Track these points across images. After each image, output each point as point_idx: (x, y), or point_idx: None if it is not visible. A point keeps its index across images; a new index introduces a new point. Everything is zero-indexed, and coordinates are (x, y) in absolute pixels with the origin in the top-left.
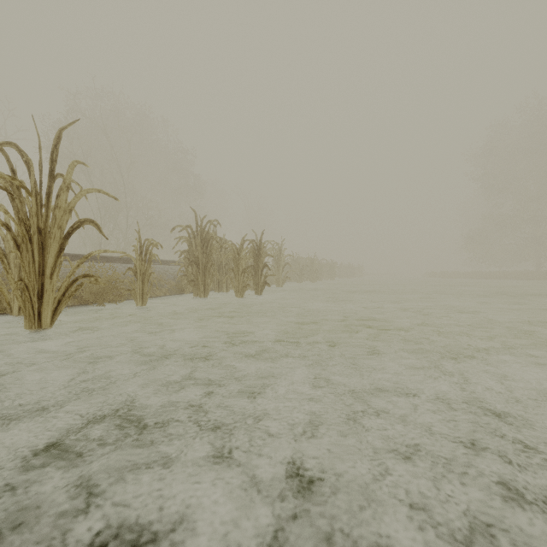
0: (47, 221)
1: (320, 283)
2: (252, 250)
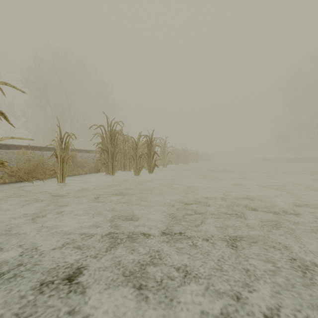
0: None
1: (189, 164)
2: (146, 142)
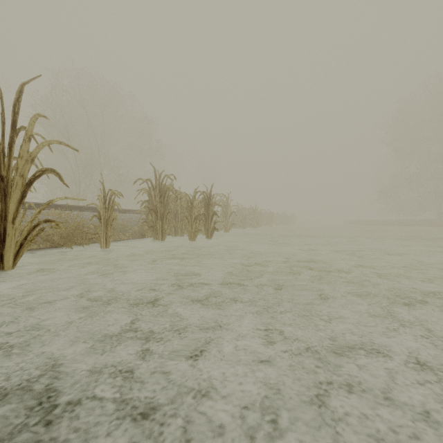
0: (9, 170)
1: (260, 229)
2: (203, 200)
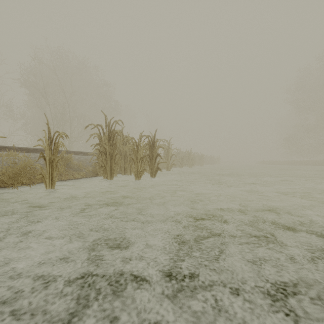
0: None
1: (194, 168)
2: (148, 144)
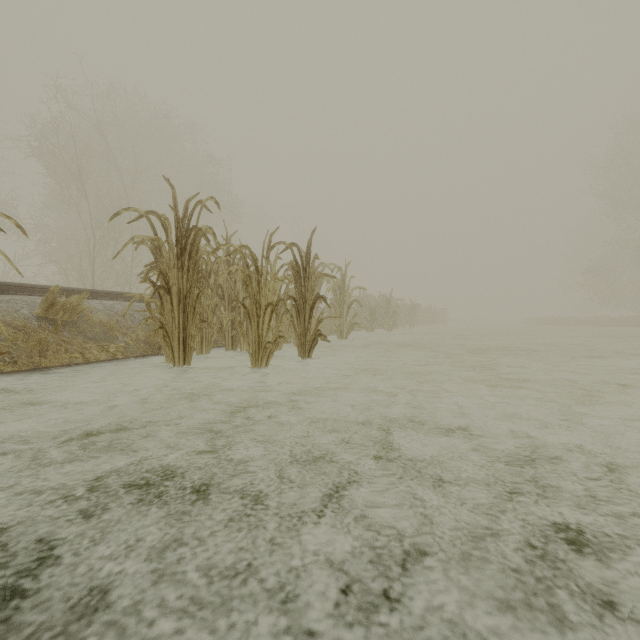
0: None
1: (397, 332)
2: (291, 266)
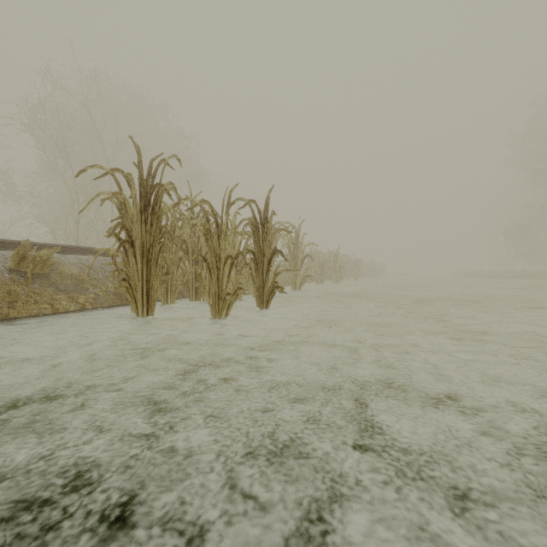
0: None
1: (342, 283)
2: (250, 221)
